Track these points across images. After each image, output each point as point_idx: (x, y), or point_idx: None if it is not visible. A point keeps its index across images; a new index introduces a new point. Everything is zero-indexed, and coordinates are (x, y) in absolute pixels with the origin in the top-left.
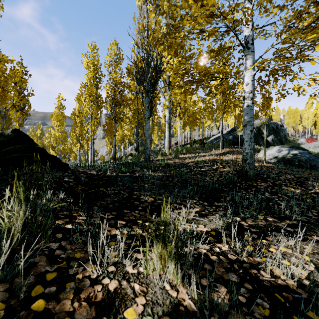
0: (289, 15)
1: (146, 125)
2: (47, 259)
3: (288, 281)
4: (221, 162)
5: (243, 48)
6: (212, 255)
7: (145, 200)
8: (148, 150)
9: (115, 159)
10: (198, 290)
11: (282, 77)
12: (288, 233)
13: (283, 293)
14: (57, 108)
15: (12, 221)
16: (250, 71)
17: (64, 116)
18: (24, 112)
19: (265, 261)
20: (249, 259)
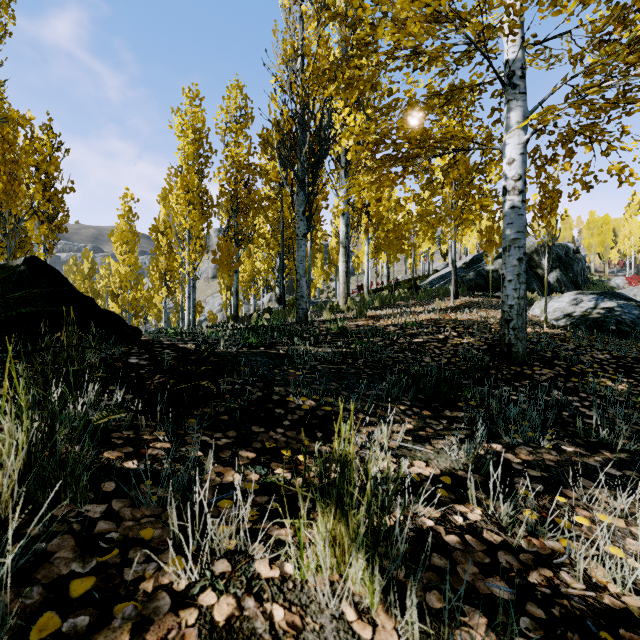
0: (601, 15)
1: (300, 250)
2: (77, 543)
3: (628, 598)
4: (453, 326)
5: (504, 86)
6: (448, 533)
7: (297, 406)
8: (304, 301)
9: (238, 319)
10: (423, 626)
11: (585, 145)
12: (612, 480)
13: (621, 631)
14: (121, 218)
15: (2, 455)
16: (518, 134)
17: (135, 233)
18: (55, 226)
19: (568, 548)
20: (533, 543)
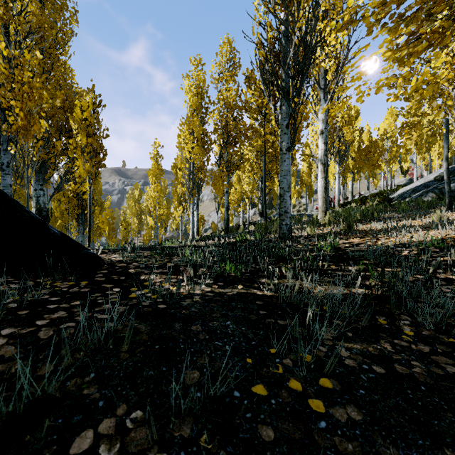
0: None
1: (284, 164)
2: None
3: None
4: None
5: None
6: None
7: None
8: (288, 217)
9: (228, 230)
10: None
11: None
12: None
13: None
14: (152, 159)
15: None
16: None
17: (161, 169)
18: (96, 163)
19: None
20: None
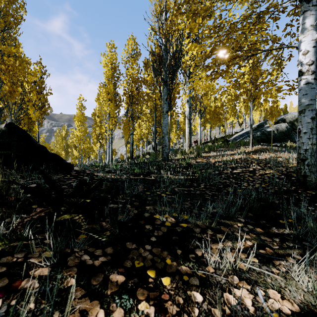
0: None
1: (164, 120)
2: None
3: None
4: (257, 162)
5: (301, 2)
6: None
7: (162, 222)
8: (167, 148)
9: (132, 158)
10: None
11: None
12: None
13: None
14: (78, 109)
15: None
16: (311, 33)
17: (84, 116)
18: (43, 112)
19: None
20: None
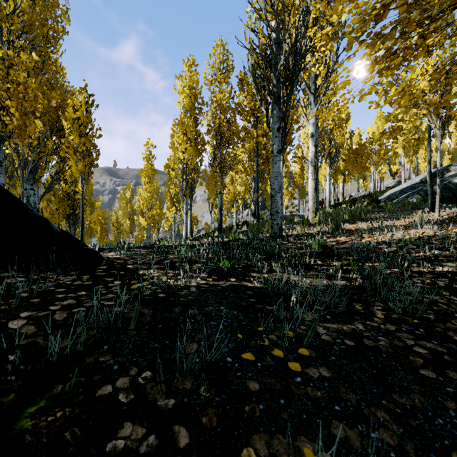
0: None
1: (275, 166)
2: None
3: None
4: None
5: None
6: None
7: None
8: (279, 217)
9: (221, 230)
10: None
11: None
12: None
13: None
14: (145, 159)
15: None
16: None
17: (153, 169)
18: (88, 163)
19: None
20: None
